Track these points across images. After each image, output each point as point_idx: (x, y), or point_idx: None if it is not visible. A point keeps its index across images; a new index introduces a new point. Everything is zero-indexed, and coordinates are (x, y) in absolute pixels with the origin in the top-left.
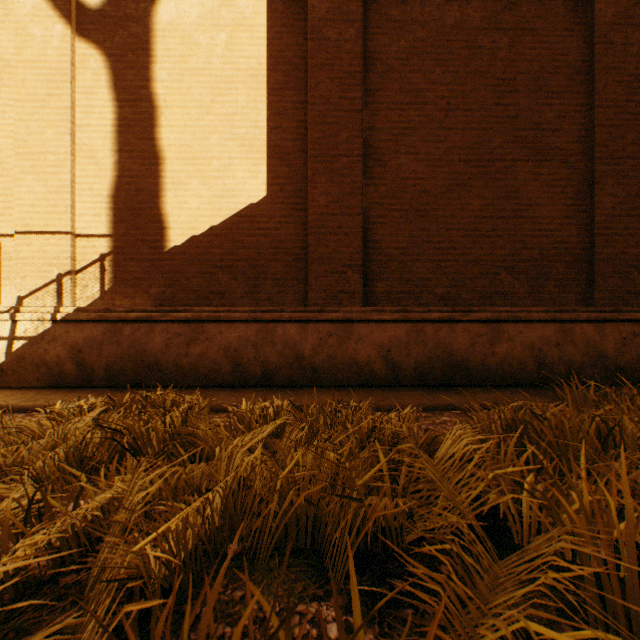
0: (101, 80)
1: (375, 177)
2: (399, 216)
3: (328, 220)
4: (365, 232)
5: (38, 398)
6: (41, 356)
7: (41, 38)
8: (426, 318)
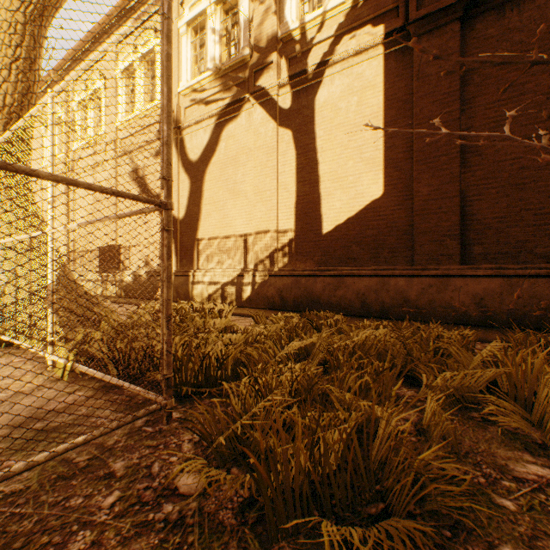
0: (290, 146)
1: (471, 165)
2: (495, 192)
3: (429, 204)
4: (462, 209)
5: (266, 313)
6: (265, 293)
7: (264, 133)
8: (520, 274)
